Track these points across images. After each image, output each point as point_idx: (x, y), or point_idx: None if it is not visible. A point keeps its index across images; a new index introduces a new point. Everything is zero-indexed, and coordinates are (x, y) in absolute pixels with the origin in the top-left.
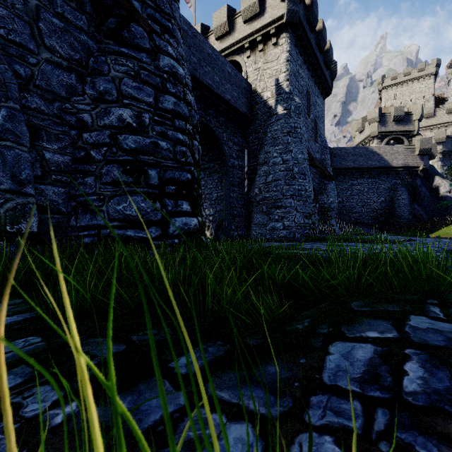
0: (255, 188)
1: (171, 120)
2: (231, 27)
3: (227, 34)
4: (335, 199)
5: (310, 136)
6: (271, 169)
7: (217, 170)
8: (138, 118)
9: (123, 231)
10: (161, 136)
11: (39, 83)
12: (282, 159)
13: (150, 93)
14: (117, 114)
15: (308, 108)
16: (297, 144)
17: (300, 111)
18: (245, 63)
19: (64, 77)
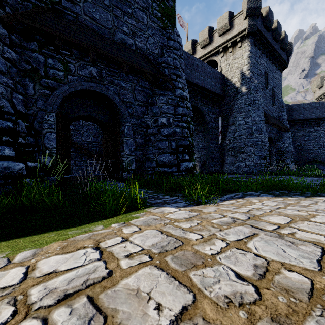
0: (226, 141)
1: (181, 118)
2: (210, 39)
3: (208, 44)
4: (291, 144)
5: (268, 102)
6: (237, 128)
7: (202, 130)
8: (168, 121)
9: (163, 168)
10: (176, 126)
11: (135, 114)
12: (245, 121)
13: (172, 109)
14: (160, 121)
15: (266, 83)
16: (256, 111)
17: (258, 88)
18: (220, 61)
19: (141, 109)
